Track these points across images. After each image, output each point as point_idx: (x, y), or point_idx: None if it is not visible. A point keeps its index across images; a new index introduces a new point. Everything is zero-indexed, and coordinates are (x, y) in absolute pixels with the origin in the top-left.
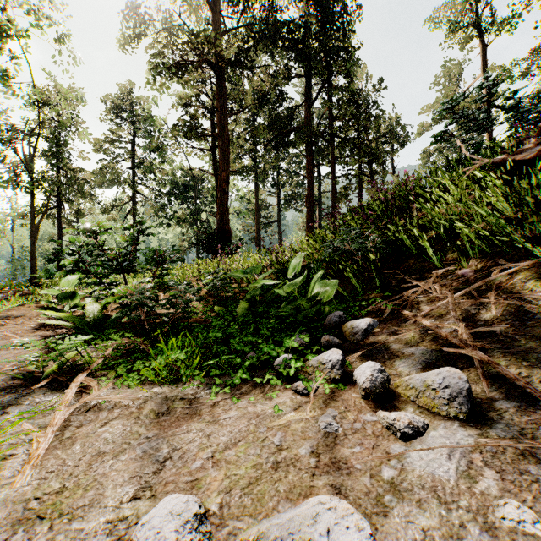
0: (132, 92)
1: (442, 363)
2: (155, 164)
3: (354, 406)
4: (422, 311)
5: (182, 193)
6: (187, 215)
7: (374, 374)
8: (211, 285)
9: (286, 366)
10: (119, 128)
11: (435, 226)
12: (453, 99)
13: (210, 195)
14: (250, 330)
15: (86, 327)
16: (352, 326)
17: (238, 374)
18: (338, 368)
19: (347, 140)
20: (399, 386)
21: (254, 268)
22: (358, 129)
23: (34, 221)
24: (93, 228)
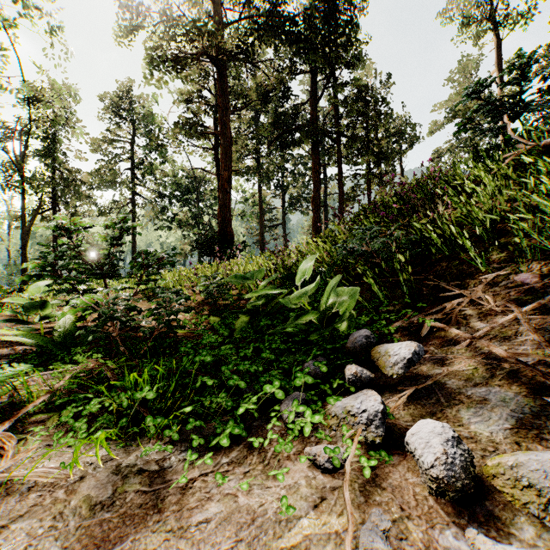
0: (131, 90)
1: (544, 421)
2: (156, 165)
3: (416, 505)
4: (474, 329)
5: (183, 195)
6: (188, 217)
7: (448, 451)
8: (207, 292)
9: (297, 414)
10: (118, 127)
11: (472, 222)
12: (480, 82)
13: (212, 197)
14: (249, 352)
15: (50, 345)
16: (387, 353)
17: (228, 427)
18: (378, 424)
19: (355, 139)
20: (497, 477)
21: (256, 272)
22: (367, 127)
23: (25, 223)
24: (67, 226)
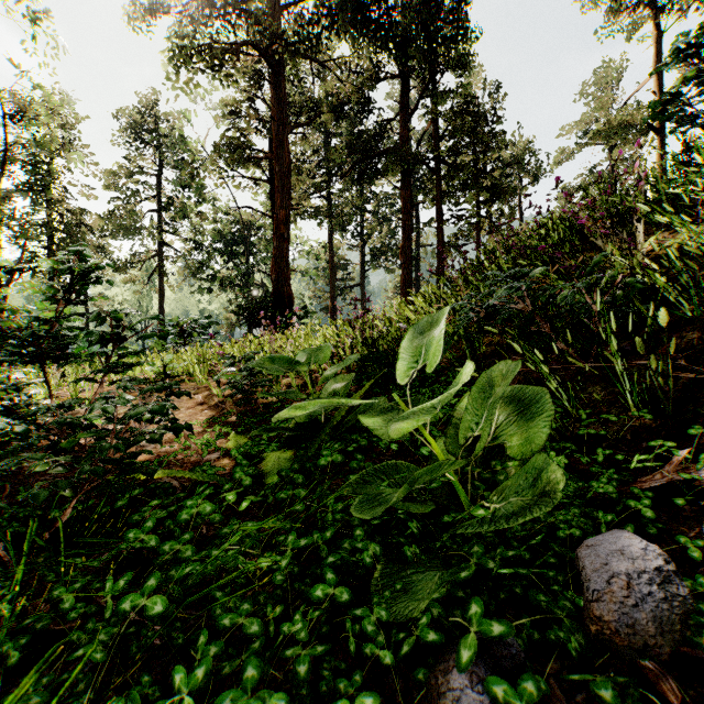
0: (157, 104)
1: None
2: (191, 205)
3: None
4: None
5: (228, 246)
6: (235, 276)
7: None
8: (231, 385)
9: None
10: (140, 154)
11: None
12: (682, 43)
13: (266, 249)
14: (281, 567)
15: None
16: None
17: None
18: None
19: (459, 167)
20: None
21: (316, 351)
22: (475, 152)
23: (1, 281)
24: None
